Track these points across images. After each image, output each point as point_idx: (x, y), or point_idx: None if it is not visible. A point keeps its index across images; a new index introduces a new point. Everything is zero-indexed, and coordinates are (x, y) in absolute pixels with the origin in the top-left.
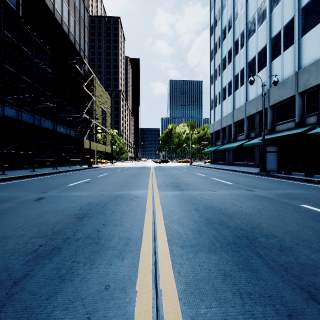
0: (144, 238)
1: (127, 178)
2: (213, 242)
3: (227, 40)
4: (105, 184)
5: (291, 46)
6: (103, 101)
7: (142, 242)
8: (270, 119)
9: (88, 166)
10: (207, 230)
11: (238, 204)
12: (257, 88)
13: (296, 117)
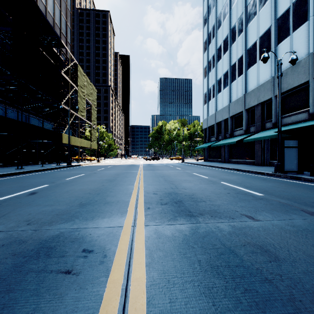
0: None
1: (103, 183)
2: None
3: (222, 28)
4: (58, 197)
5: (303, 24)
6: (87, 93)
7: None
8: (275, 110)
9: (66, 164)
10: None
11: None
12: (259, 76)
13: (311, 106)
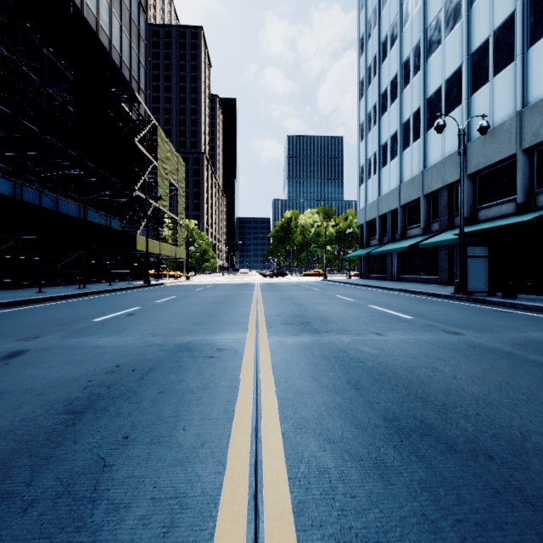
0: (226, 500)
1: (210, 305)
2: (432, 517)
3: (389, 61)
4: (165, 318)
5: (509, 65)
6: (171, 169)
7: (218, 521)
8: (469, 198)
9: (143, 283)
10: (398, 462)
11: (444, 369)
12: (445, 143)
13: (519, 193)
